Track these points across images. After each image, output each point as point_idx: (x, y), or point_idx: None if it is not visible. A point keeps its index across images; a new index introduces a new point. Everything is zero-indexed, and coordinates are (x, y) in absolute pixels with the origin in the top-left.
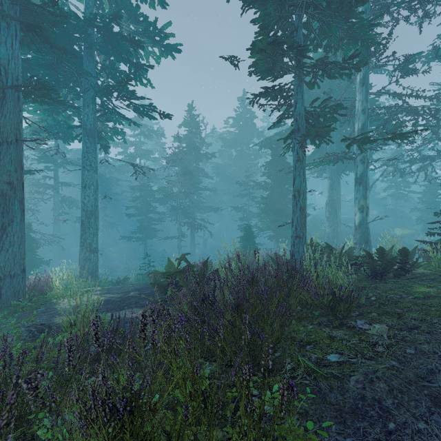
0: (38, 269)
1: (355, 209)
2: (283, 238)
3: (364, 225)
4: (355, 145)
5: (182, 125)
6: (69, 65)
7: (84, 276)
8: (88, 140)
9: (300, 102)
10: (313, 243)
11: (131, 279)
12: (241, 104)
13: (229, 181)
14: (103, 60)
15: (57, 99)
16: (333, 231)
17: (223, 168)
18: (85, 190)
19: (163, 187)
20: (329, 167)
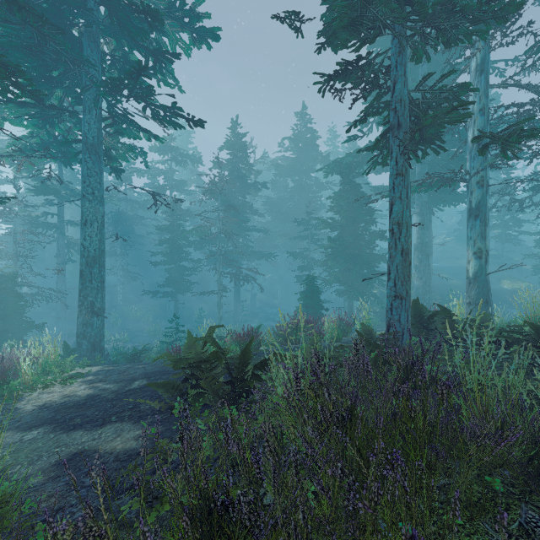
0: (27, 336)
1: (468, 254)
2: (358, 294)
3: (482, 277)
4: (467, 162)
5: (224, 147)
6: (57, 49)
7: (83, 348)
8: (90, 159)
9: (401, 81)
10: (419, 306)
11: (155, 348)
12: (300, 121)
13: (285, 220)
14: (112, 49)
15: (41, 98)
16: (424, 285)
17: (277, 203)
18: (86, 228)
19: (198, 227)
20: (418, 199)
